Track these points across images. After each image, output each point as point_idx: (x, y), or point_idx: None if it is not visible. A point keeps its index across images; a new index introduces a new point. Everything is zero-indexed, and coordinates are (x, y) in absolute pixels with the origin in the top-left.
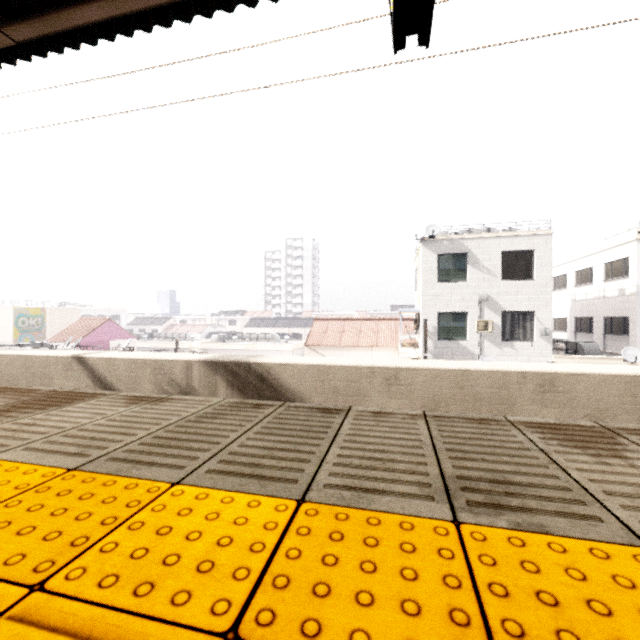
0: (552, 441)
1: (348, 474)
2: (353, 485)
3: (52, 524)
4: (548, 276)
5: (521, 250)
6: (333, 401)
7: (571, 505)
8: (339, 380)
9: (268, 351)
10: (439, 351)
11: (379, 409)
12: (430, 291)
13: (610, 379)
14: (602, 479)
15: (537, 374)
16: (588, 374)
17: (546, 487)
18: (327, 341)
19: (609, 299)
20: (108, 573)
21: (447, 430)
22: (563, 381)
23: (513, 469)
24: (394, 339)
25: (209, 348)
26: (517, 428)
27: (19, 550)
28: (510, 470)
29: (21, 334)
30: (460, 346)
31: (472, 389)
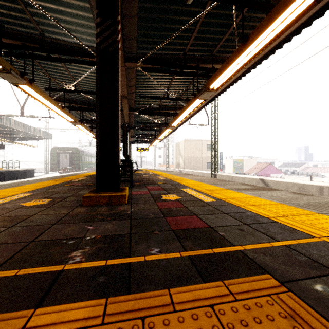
0: None
1: None
2: None
3: (282, 210)
4: None
5: None
6: None
7: None
8: None
9: None
10: None
11: None
12: None
13: None
14: None
15: None
16: None
17: None
18: None
19: None
20: (301, 219)
21: None
22: None
23: None
24: None
25: None
26: None
27: (277, 211)
28: None
29: (235, 170)
30: None
31: None
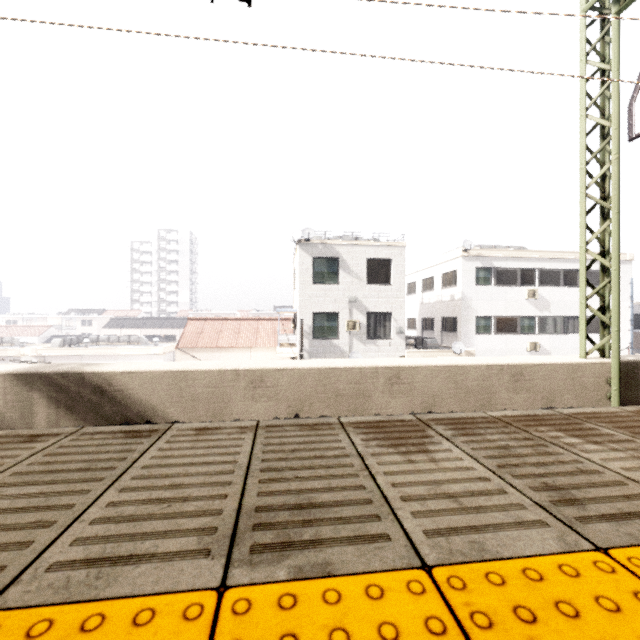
0: (372, 442)
1: (105, 535)
2: (101, 555)
3: None
4: (402, 282)
5: (382, 258)
6: (192, 410)
7: (366, 523)
8: (199, 386)
9: (132, 356)
10: (314, 350)
11: (207, 424)
12: (306, 292)
13: (440, 370)
14: (404, 481)
15: (387, 368)
16: (424, 366)
17: (349, 503)
18: (203, 343)
19: (444, 303)
20: None
21: (273, 443)
22: (407, 373)
23: (324, 485)
24: (273, 339)
25: (49, 355)
26: (346, 431)
27: None
28: (320, 487)
29: None
30: (333, 344)
31: (334, 386)
